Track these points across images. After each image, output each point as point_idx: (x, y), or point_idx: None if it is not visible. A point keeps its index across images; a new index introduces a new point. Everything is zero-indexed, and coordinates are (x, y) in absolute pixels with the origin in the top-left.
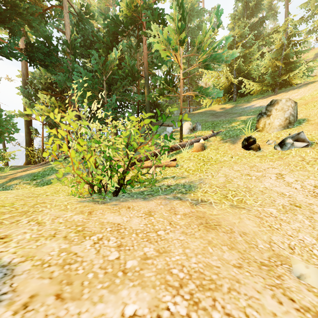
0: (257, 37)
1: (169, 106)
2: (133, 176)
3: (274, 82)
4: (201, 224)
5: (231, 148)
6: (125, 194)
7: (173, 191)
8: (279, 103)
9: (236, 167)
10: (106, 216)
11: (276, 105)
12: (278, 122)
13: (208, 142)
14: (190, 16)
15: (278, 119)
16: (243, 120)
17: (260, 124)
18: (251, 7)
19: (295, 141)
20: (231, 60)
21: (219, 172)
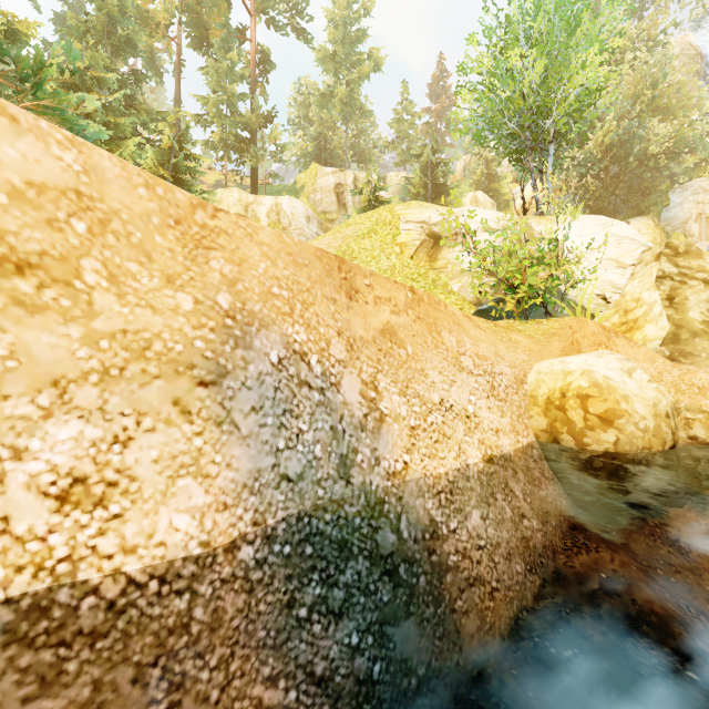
0: (130, 100)
1: None
2: None
3: None
4: None
5: None
6: None
7: None
8: None
9: None
10: None
11: None
12: None
13: None
14: None
15: None
16: None
17: None
18: (119, 37)
19: None
20: None
21: None
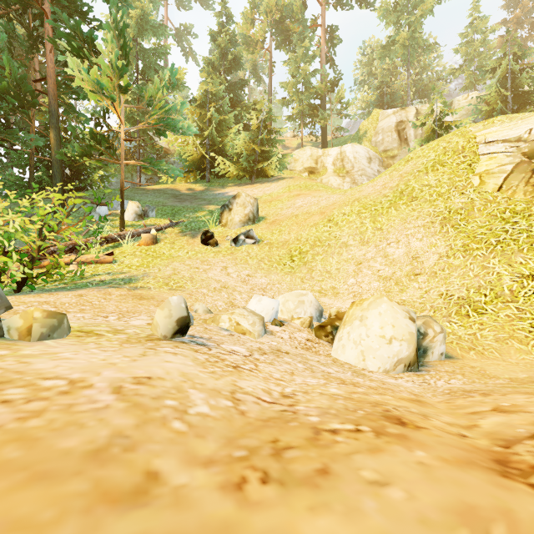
0: (237, 102)
1: (101, 168)
2: (51, 265)
3: (251, 168)
4: (136, 298)
5: (189, 242)
6: (35, 290)
7: (109, 284)
8: (241, 197)
9: (189, 262)
10: (25, 299)
11: (238, 199)
12: (239, 217)
13: (164, 234)
14: (141, 28)
15: (239, 214)
16: (211, 210)
17: (224, 218)
18: (230, 61)
19: (246, 238)
20: (204, 124)
21: (169, 266)
